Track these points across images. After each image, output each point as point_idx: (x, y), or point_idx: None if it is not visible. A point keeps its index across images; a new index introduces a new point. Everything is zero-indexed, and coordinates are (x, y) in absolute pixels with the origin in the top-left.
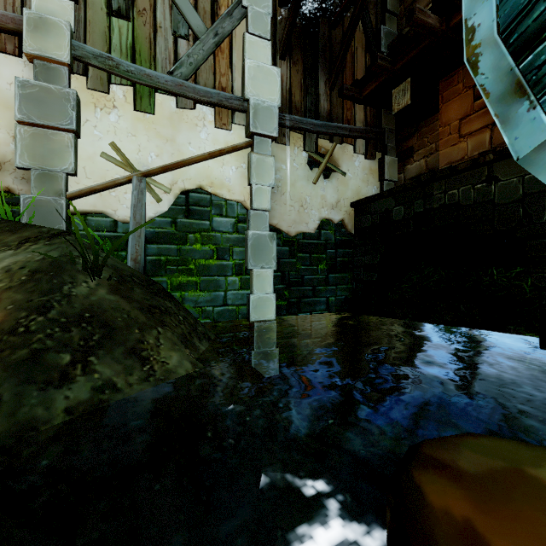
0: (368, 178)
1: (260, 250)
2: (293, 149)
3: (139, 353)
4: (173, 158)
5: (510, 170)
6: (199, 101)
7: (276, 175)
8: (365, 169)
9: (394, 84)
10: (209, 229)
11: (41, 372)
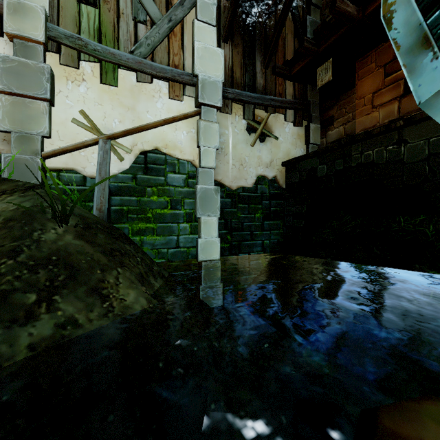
0: (296, 142)
1: (207, 201)
2: (235, 117)
3: (100, 291)
4: (134, 124)
5: (417, 134)
6: (155, 76)
7: (220, 139)
8: (294, 134)
9: (318, 64)
10: (164, 184)
11: (7, 311)
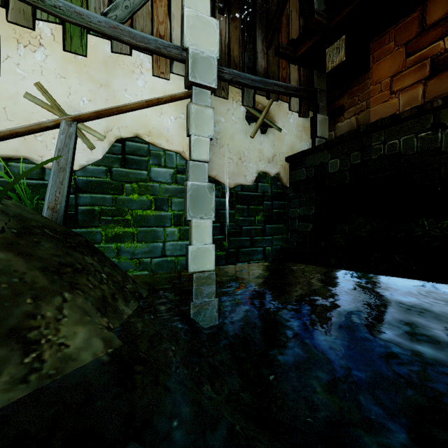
0: (301, 135)
1: (199, 201)
2: (232, 103)
3: (23, 335)
4: (108, 104)
5: None
6: (135, 46)
7: (215, 127)
8: (299, 126)
9: (327, 45)
10: (147, 179)
11: None
